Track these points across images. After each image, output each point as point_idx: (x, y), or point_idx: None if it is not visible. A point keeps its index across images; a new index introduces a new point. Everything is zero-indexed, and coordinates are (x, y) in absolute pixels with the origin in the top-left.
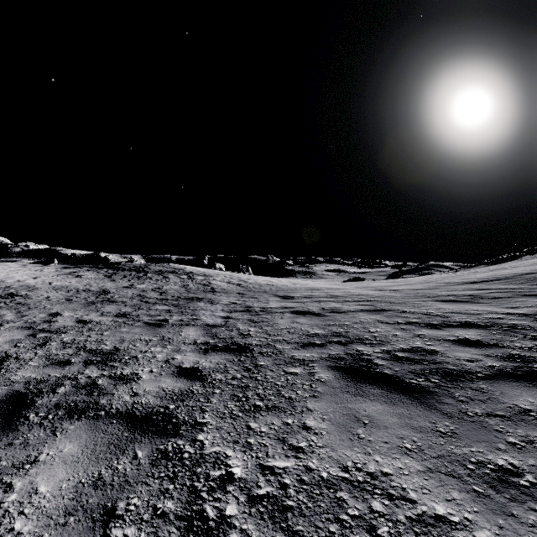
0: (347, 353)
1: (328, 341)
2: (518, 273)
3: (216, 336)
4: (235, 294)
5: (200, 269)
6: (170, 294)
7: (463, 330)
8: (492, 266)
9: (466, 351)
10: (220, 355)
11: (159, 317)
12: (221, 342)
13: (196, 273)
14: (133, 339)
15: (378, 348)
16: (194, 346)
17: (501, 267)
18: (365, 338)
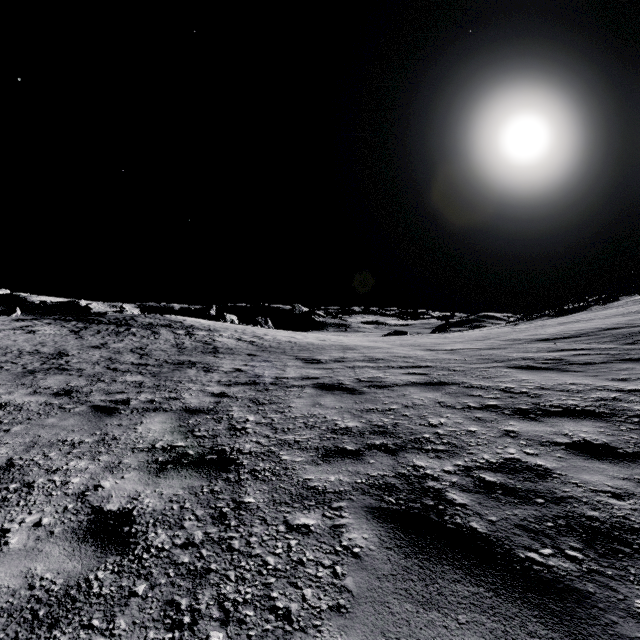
0: (399, 474)
1: (366, 444)
2: (597, 327)
3: (191, 433)
4: (243, 356)
5: (205, 322)
6: (154, 357)
7: (573, 422)
8: (557, 318)
9: (597, 469)
10: (182, 477)
11: (119, 396)
12: (195, 446)
13: (198, 326)
14: (53, 441)
15: (450, 462)
16: (147, 455)
17: (570, 319)
18: (425, 439)
